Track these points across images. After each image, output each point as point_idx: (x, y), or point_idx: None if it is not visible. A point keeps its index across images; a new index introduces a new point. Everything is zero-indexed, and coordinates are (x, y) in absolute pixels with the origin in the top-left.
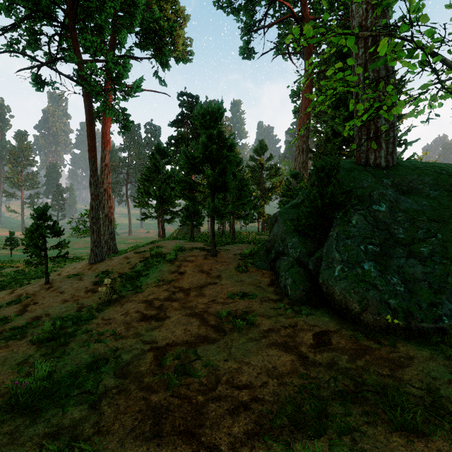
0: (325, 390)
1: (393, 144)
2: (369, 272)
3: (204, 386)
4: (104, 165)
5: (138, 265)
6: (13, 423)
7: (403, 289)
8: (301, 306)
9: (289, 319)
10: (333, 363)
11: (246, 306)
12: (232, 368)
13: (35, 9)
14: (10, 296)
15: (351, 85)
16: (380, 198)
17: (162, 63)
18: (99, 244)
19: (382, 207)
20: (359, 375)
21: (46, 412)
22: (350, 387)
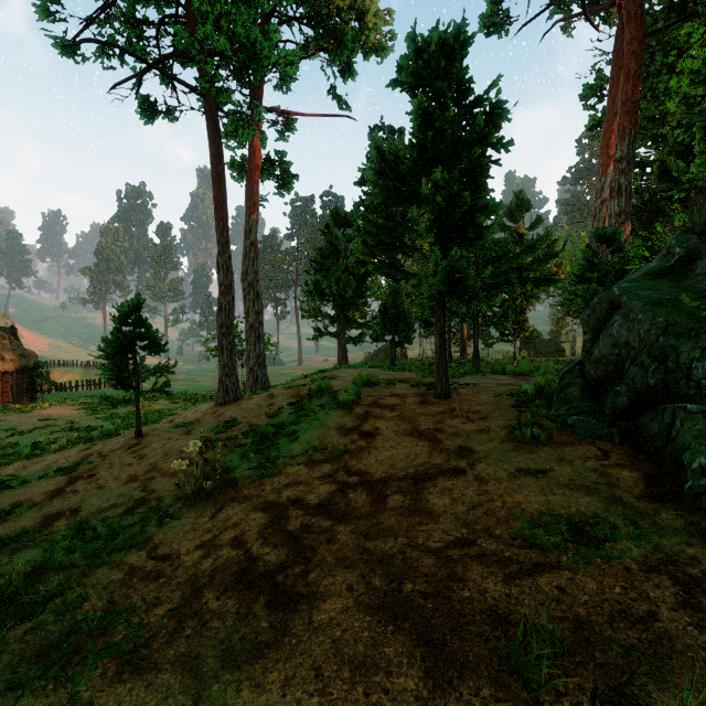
0: None
1: None
2: None
3: None
4: (249, 244)
5: (283, 412)
6: None
7: None
8: None
9: None
10: None
11: (621, 604)
12: None
13: None
14: (77, 456)
15: None
16: None
17: (343, 70)
18: (232, 372)
19: None
20: None
21: None
22: None
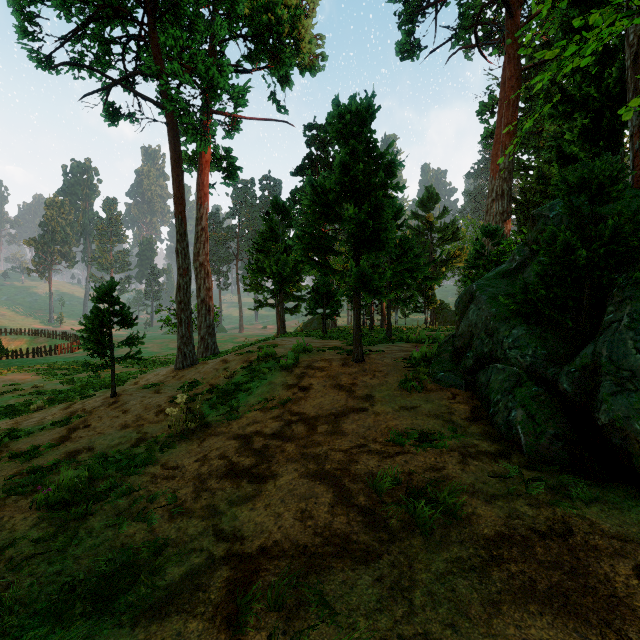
0: None
1: None
2: None
3: None
4: (201, 229)
5: (238, 373)
6: None
7: None
8: (557, 473)
9: (542, 510)
10: None
11: (431, 464)
12: None
13: (101, 3)
14: (62, 413)
15: None
16: None
17: (281, 80)
18: (190, 341)
19: None
20: None
21: None
22: None
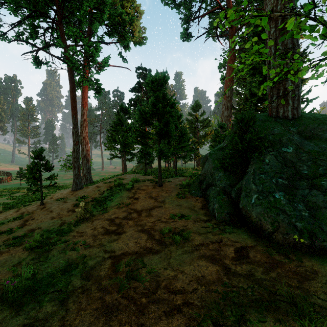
0: (244, 298)
1: (297, 101)
2: (279, 200)
3: (147, 290)
4: (83, 120)
5: (105, 192)
6: (2, 314)
7: (307, 214)
8: (225, 225)
9: (215, 236)
10: (251, 274)
11: (183, 224)
12: (170, 275)
13: (34, 10)
14: (16, 214)
15: (264, 55)
16: (288, 142)
17: (124, 46)
18: (79, 177)
19: (289, 149)
20: (272, 285)
21: (27, 306)
22: (265, 296)
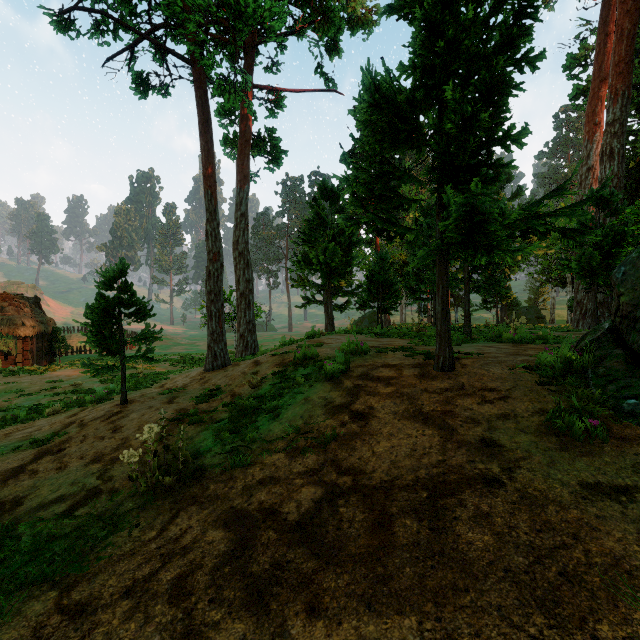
0: None
1: None
2: None
3: None
4: (240, 215)
5: (267, 381)
6: None
7: None
8: None
9: None
10: None
11: None
12: None
13: None
14: (61, 423)
15: None
16: None
17: (329, 48)
18: (221, 338)
19: None
20: None
21: None
22: None
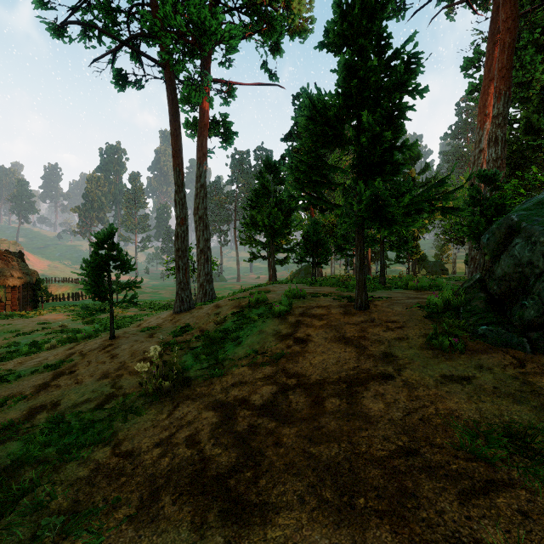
0: None
1: None
2: None
3: None
4: (200, 186)
5: (228, 319)
6: None
7: None
8: None
9: None
10: None
11: None
12: None
13: None
14: (63, 354)
15: None
16: None
17: (273, 49)
18: (187, 286)
19: None
20: None
21: None
22: None
